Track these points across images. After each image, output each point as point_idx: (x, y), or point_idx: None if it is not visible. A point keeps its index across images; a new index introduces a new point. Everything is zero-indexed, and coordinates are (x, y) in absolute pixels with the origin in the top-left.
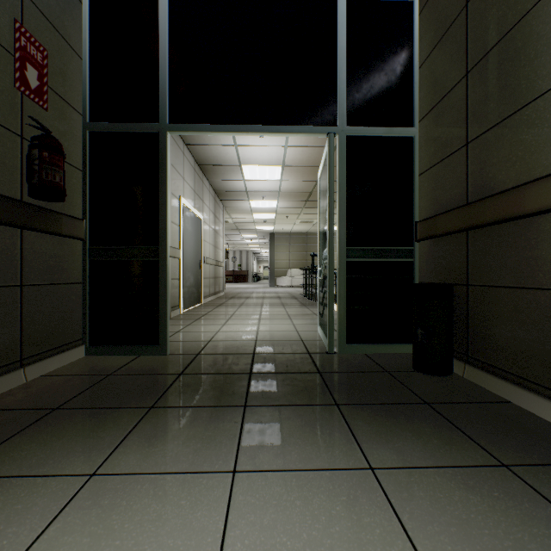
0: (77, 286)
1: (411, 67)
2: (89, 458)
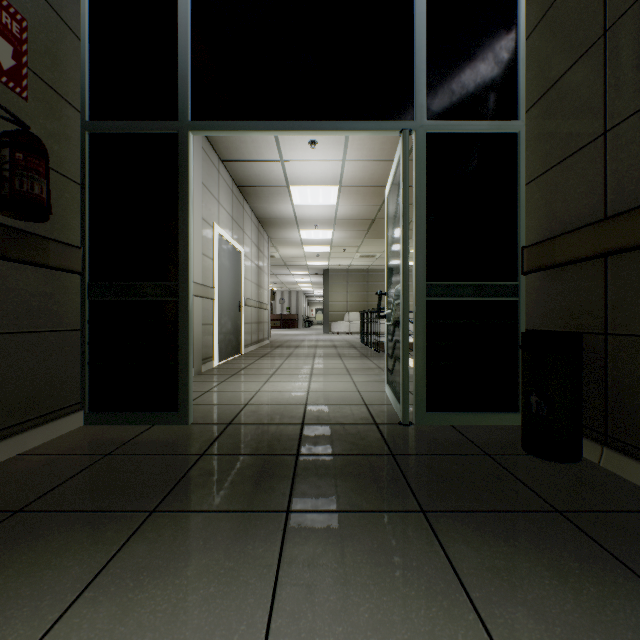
0: (73, 334)
1: (515, 39)
2: (36, 612)
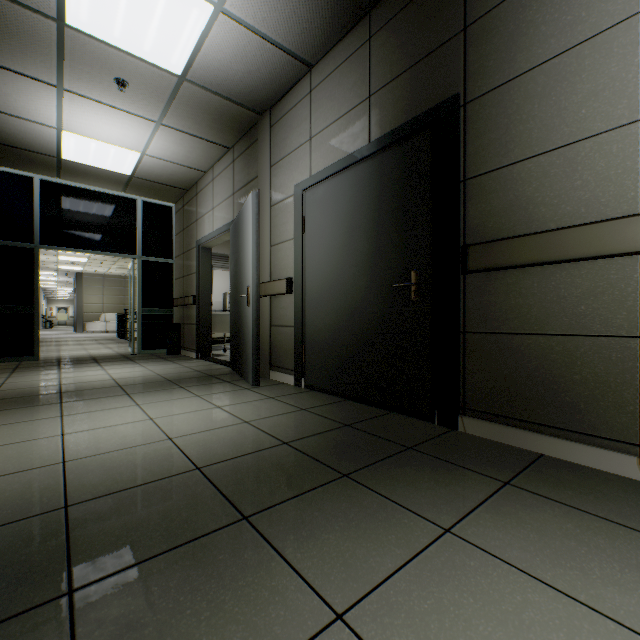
0: None
1: (173, 234)
2: (54, 368)
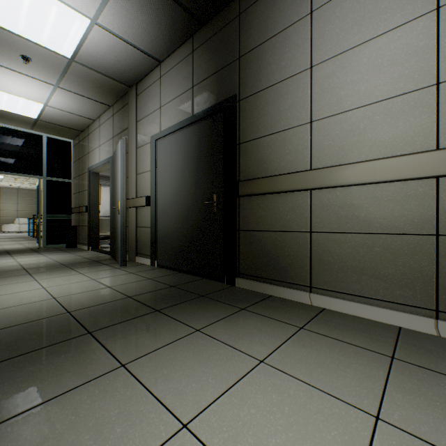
0: None
1: (71, 161)
2: None
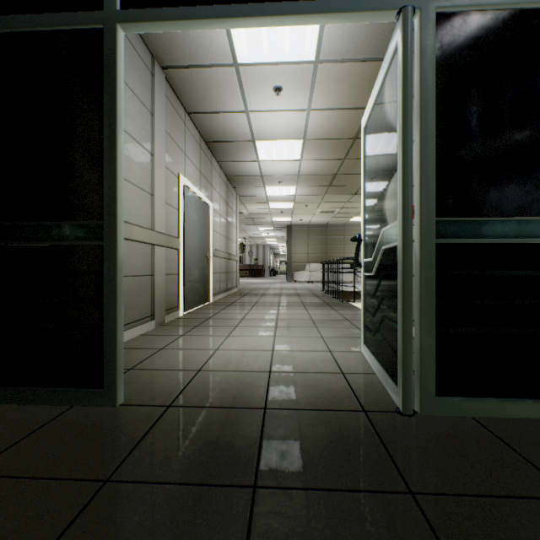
0: None
1: None
2: None
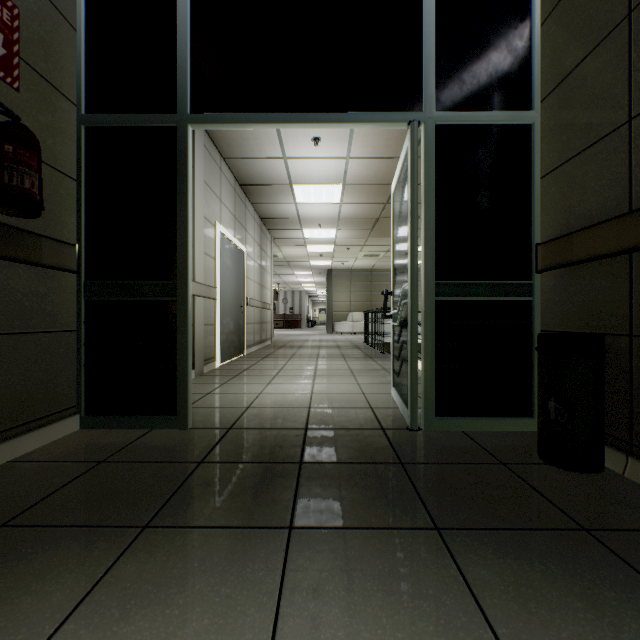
0: (68, 335)
1: (529, 26)
2: None
